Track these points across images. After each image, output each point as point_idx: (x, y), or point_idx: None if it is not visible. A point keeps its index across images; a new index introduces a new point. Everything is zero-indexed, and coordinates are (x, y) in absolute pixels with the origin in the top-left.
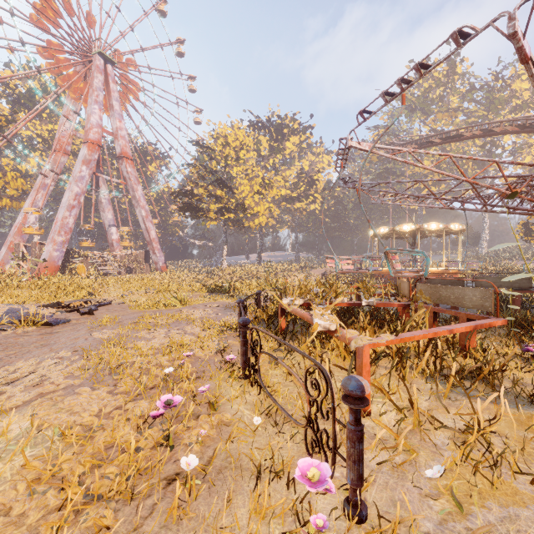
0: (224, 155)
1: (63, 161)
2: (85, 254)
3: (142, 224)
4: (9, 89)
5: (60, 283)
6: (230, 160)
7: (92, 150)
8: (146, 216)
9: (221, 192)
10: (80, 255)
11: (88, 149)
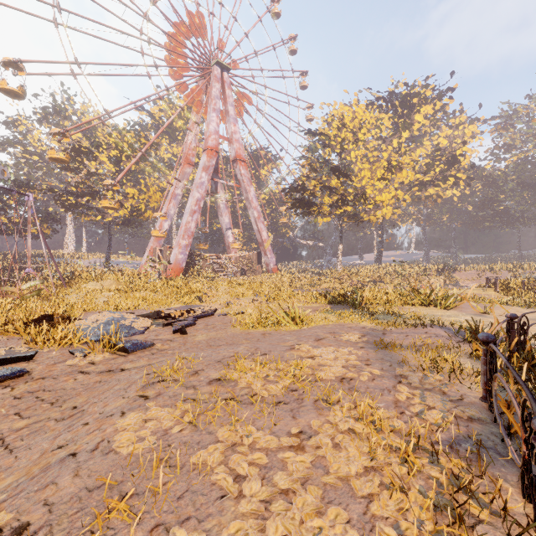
0: (340, 140)
1: (189, 172)
2: (205, 257)
3: (254, 226)
4: (156, 122)
5: (175, 285)
6: (347, 144)
7: (210, 157)
8: (258, 217)
9: (336, 182)
10: (201, 258)
11: (207, 156)
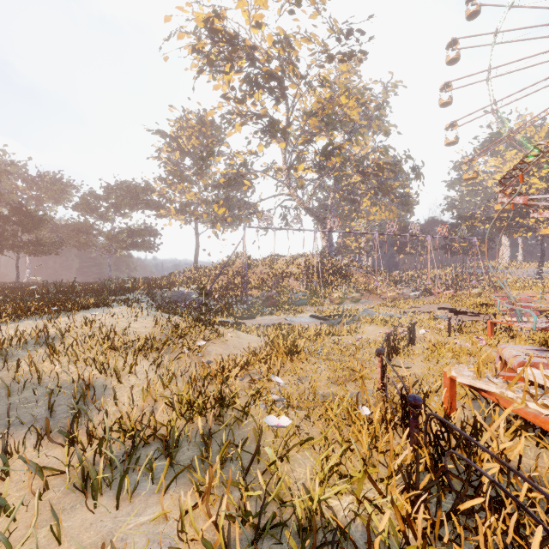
0: None
1: None
2: None
3: None
4: None
5: None
6: None
7: None
8: None
9: None
10: None
11: None
